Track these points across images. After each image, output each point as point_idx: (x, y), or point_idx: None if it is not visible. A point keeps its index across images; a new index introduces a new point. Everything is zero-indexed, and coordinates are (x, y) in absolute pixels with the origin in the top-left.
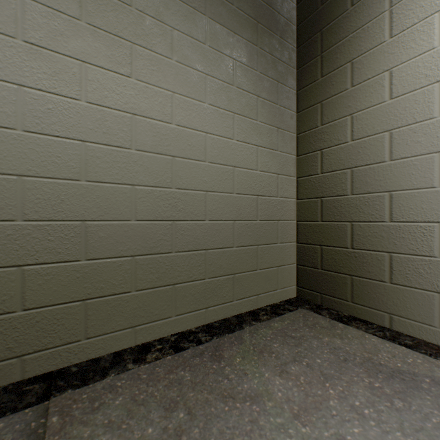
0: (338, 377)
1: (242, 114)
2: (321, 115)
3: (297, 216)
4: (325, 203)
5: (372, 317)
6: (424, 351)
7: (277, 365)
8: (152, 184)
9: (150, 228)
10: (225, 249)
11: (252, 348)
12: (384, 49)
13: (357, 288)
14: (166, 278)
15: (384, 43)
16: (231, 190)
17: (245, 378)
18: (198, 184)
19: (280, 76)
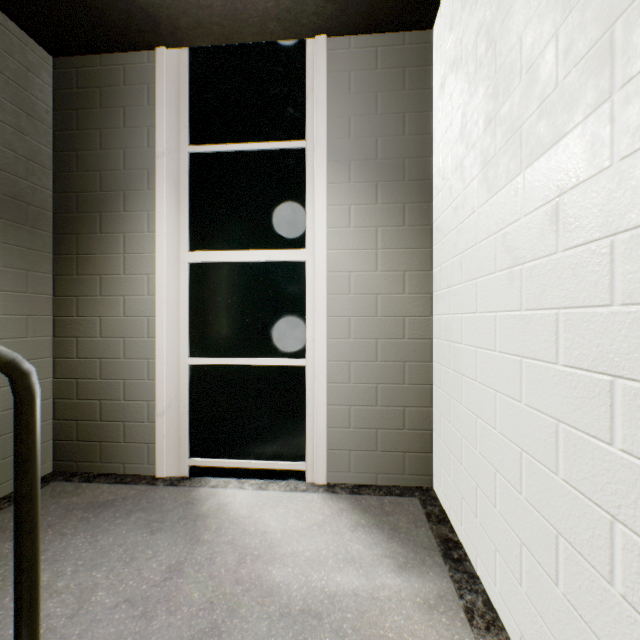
0: (61, 522)
1: None
2: (78, 308)
3: (55, 394)
4: (81, 384)
5: (115, 470)
6: (135, 482)
7: (11, 535)
8: None
9: None
10: None
11: None
12: (121, 280)
13: (105, 451)
14: None
15: (121, 276)
16: None
17: None
18: None
19: (32, 264)
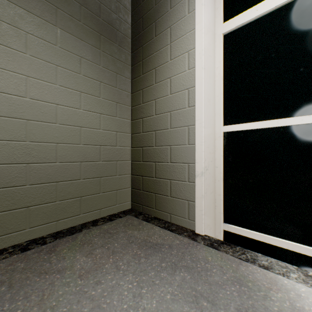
0: (121, 251)
1: (88, 93)
2: (142, 97)
3: (131, 158)
4: (144, 151)
5: (164, 217)
6: (177, 232)
7: (89, 250)
8: (8, 139)
9: (6, 169)
10: (73, 181)
11: (79, 243)
12: (168, 65)
13: (157, 200)
14: (21, 203)
15: (168, 62)
16: (78, 142)
17: (62, 261)
18: (50, 138)
19: (119, 70)
